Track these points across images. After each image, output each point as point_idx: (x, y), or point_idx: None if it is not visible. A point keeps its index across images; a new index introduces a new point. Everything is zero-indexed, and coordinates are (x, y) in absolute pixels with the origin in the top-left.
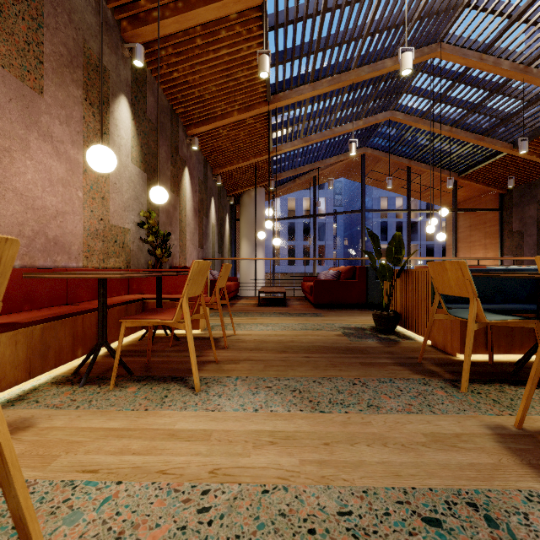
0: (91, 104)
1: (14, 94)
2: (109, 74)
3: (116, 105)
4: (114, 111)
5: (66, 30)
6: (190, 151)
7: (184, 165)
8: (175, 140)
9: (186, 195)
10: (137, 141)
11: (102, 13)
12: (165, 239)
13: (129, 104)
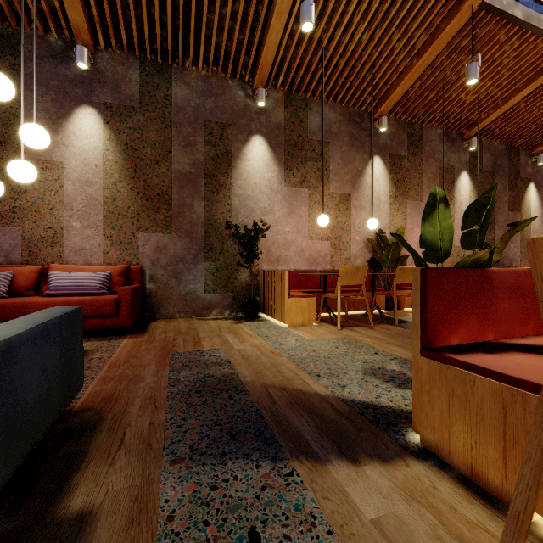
0: (444, 190)
1: (414, 207)
2: (454, 167)
3: (458, 180)
4: (457, 184)
5: (432, 166)
6: (537, 166)
7: (527, 183)
8: (514, 169)
9: (531, 207)
10: (474, 191)
11: (443, 173)
12: (491, 251)
13: (467, 173)
